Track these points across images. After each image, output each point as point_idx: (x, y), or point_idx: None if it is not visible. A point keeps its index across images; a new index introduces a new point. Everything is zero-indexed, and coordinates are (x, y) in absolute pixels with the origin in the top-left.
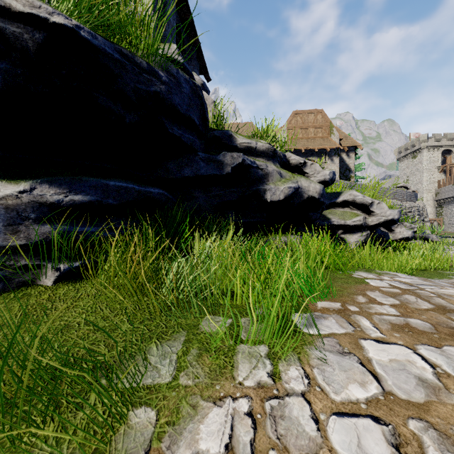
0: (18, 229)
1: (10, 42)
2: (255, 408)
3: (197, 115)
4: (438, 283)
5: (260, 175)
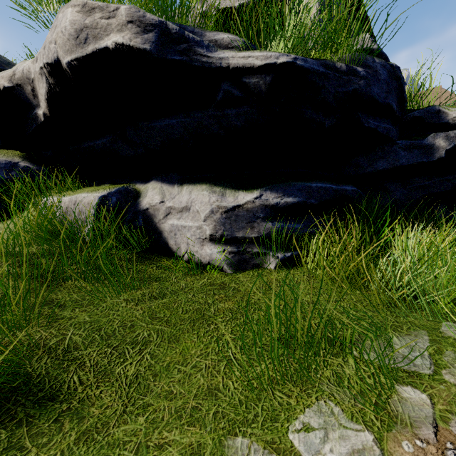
0: (253, 225)
1: (251, 91)
2: None
3: (394, 99)
4: None
5: None
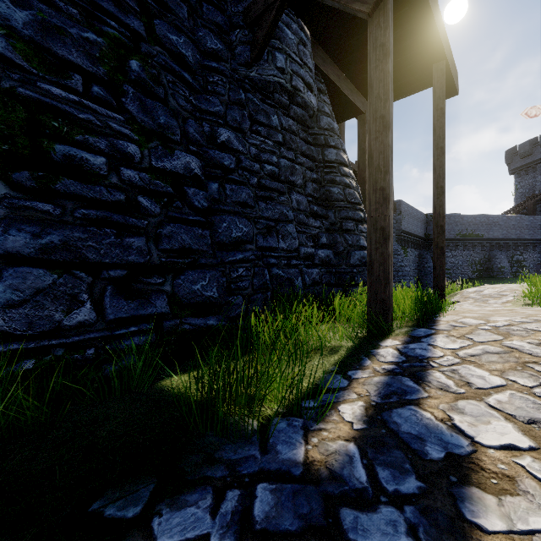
0: None
1: None
2: None
3: None
4: (526, 338)
5: None
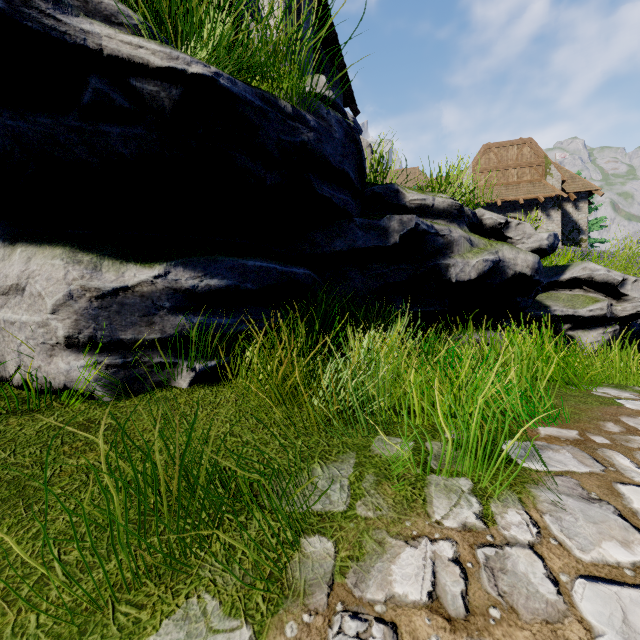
0: (153, 320)
1: (146, 103)
2: (463, 555)
3: (352, 167)
4: None
5: (441, 245)
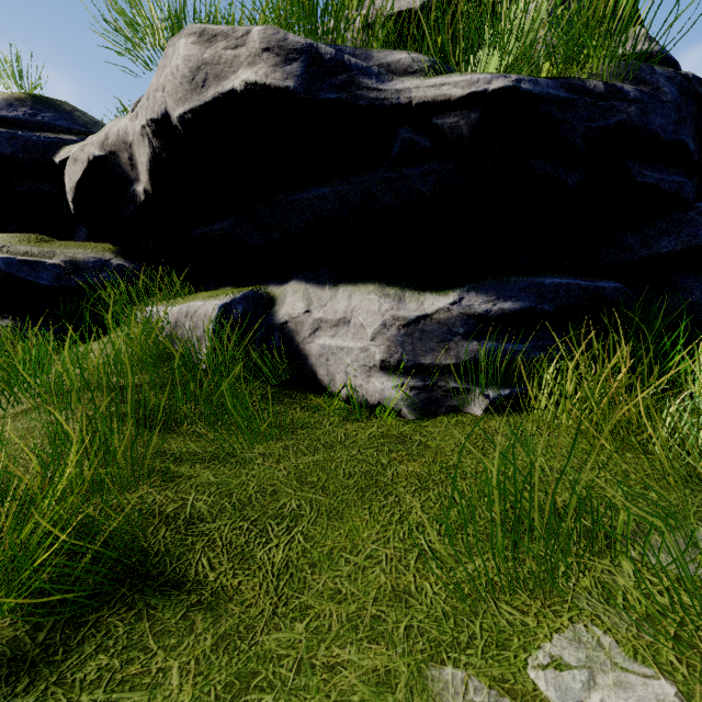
0: (449, 346)
1: (445, 137)
2: None
3: (690, 133)
4: None
5: None
